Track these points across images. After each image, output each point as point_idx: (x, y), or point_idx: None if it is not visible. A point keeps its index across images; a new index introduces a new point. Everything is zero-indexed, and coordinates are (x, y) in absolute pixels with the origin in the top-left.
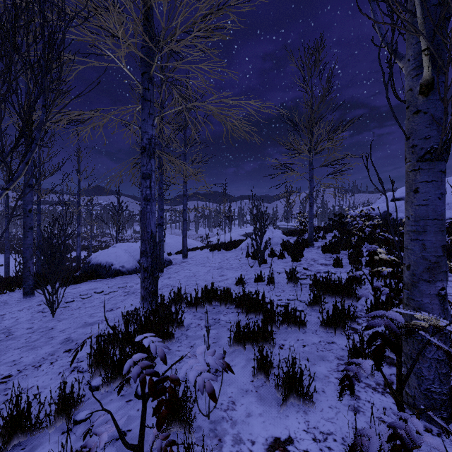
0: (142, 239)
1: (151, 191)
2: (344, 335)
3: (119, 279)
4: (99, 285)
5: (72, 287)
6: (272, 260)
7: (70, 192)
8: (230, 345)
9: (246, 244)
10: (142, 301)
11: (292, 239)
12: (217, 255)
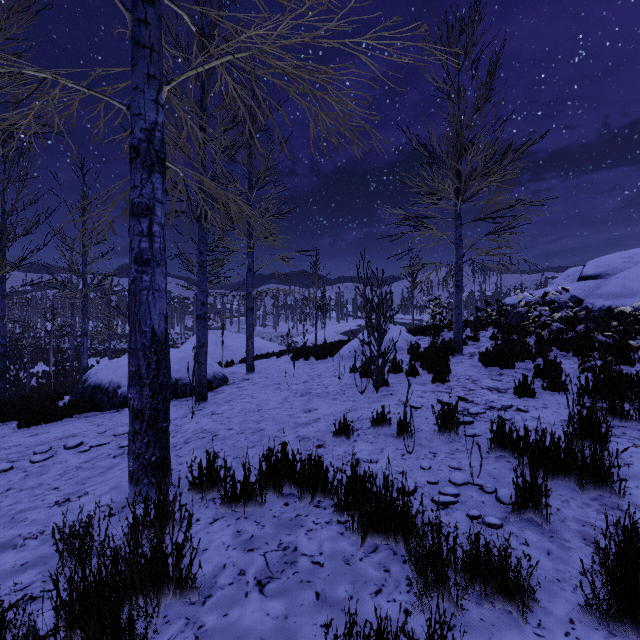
0: (132, 348)
1: (152, 244)
2: None
3: (126, 413)
4: (85, 428)
5: (34, 432)
6: (396, 380)
7: (69, 266)
8: None
9: (350, 349)
10: (131, 483)
11: (422, 341)
12: (303, 367)
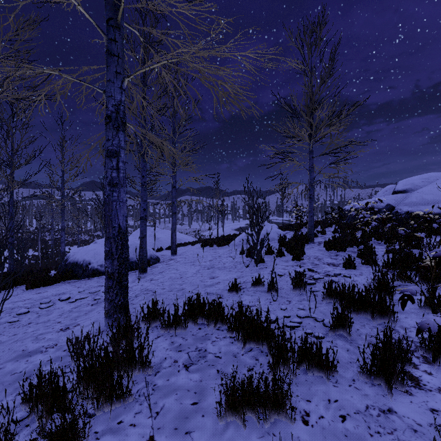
0: (106, 236)
1: (119, 174)
2: (402, 391)
3: (95, 280)
4: (70, 289)
5: (37, 291)
6: (269, 259)
7: (53, 184)
8: (220, 416)
9: (240, 240)
10: (106, 318)
11: (288, 234)
12: (209, 251)
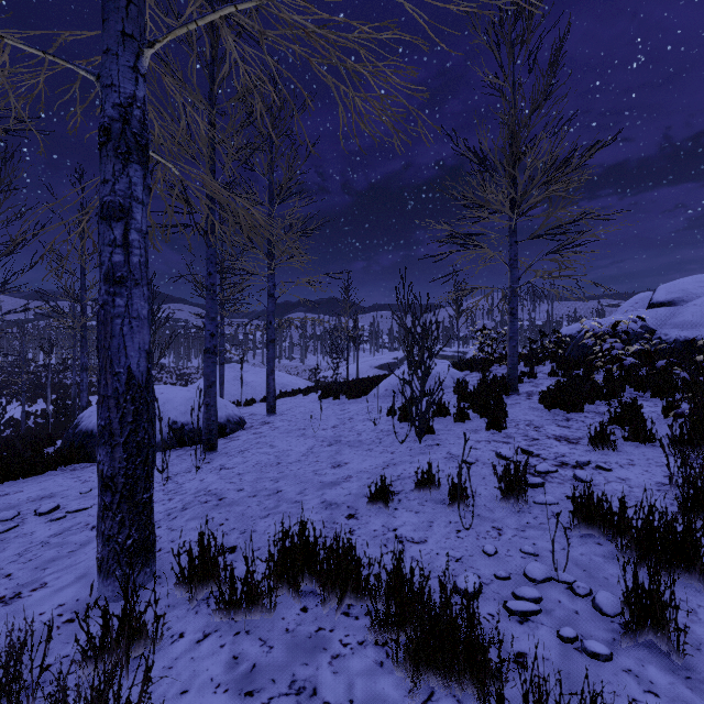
0: (101, 394)
1: (128, 257)
2: None
3: None
4: (66, 485)
5: (5, 490)
6: (442, 425)
7: (66, 291)
8: None
9: (387, 387)
10: (99, 575)
11: (469, 377)
12: (332, 408)
